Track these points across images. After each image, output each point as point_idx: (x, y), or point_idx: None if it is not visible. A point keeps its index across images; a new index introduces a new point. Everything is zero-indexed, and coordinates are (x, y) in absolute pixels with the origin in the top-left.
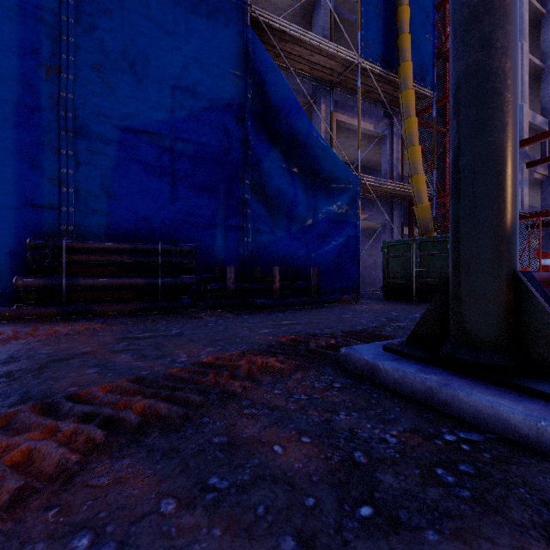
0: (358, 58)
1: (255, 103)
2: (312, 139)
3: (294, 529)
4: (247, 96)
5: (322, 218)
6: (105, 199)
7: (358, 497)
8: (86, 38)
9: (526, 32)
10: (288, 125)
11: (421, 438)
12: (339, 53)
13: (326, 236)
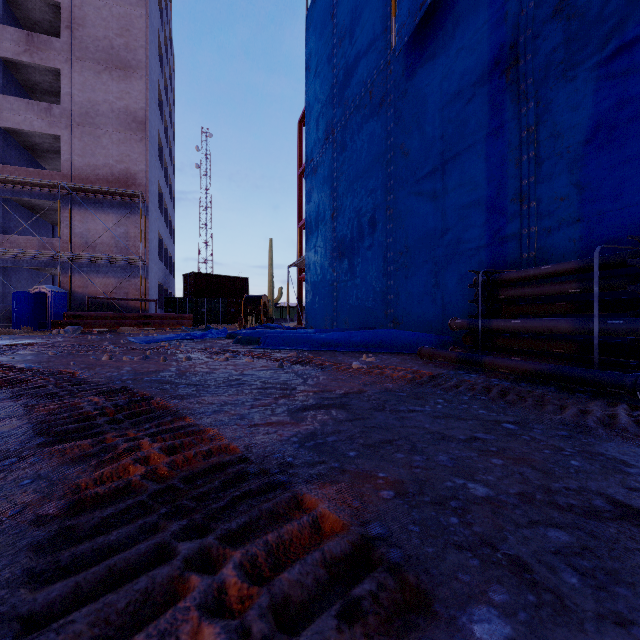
0: None
1: None
2: None
3: None
4: None
5: None
6: (574, 197)
7: None
8: None
9: None
10: None
11: None
12: None
13: None
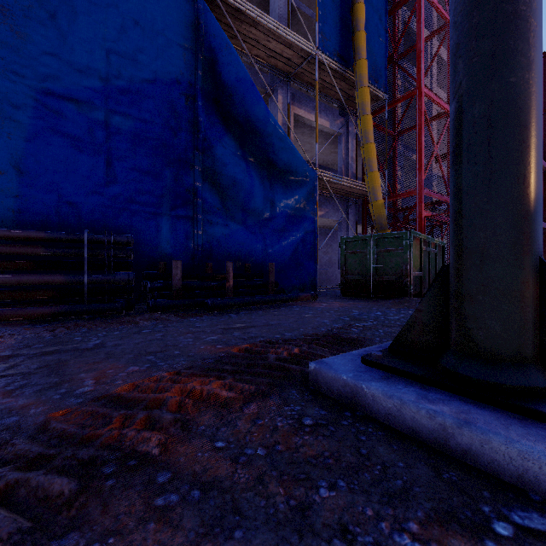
0: (316, 49)
1: (207, 82)
2: (269, 127)
3: None
4: (198, 73)
5: (280, 212)
6: (14, 177)
7: None
8: None
9: None
10: (243, 110)
11: (461, 538)
12: (296, 42)
13: (284, 231)
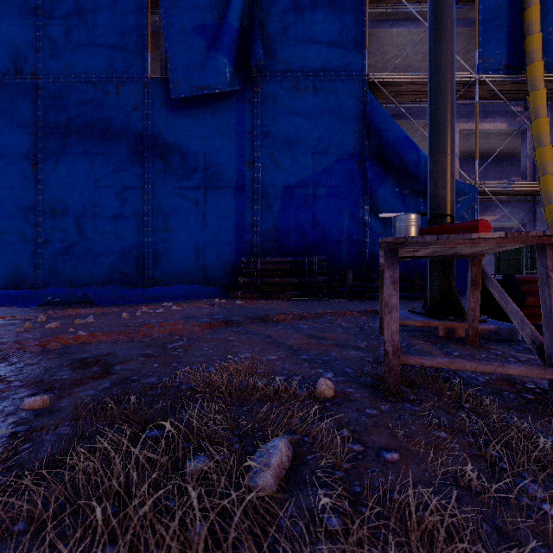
0: (475, 75)
1: (372, 147)
2: (420, 166)
3: (340, 328)
4: (365, 144)
5: None
6: (275, 232)
7: (358, 329)
8: (266, 140)
9: None
10: (399, 159)
11: None
12: None
13: None
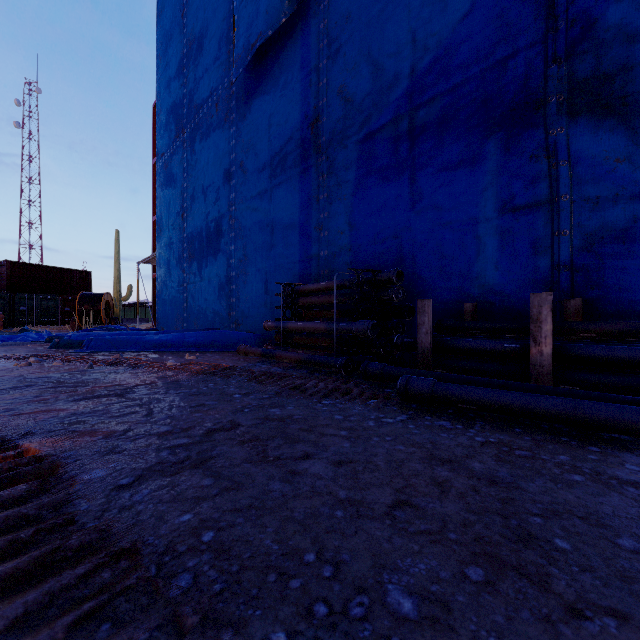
0: None
1: None
2: None
3: None
4: None
5: None
6: (347, 233)
7: None
8: (335, 66)
9: None
10: None
11: None
12: None
13: None
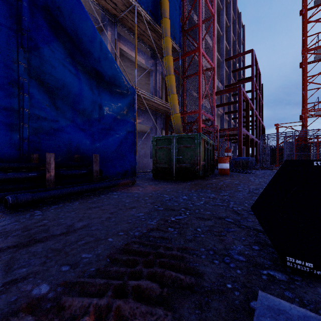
0: (135, 1)
1: None
2: (96, 43)
3: None
4: None
5: (106, 114)
6: None
7: None
8: None
9: (216, 40)
10: (72, 23)
11: None
12: None
13: (110, 130)
